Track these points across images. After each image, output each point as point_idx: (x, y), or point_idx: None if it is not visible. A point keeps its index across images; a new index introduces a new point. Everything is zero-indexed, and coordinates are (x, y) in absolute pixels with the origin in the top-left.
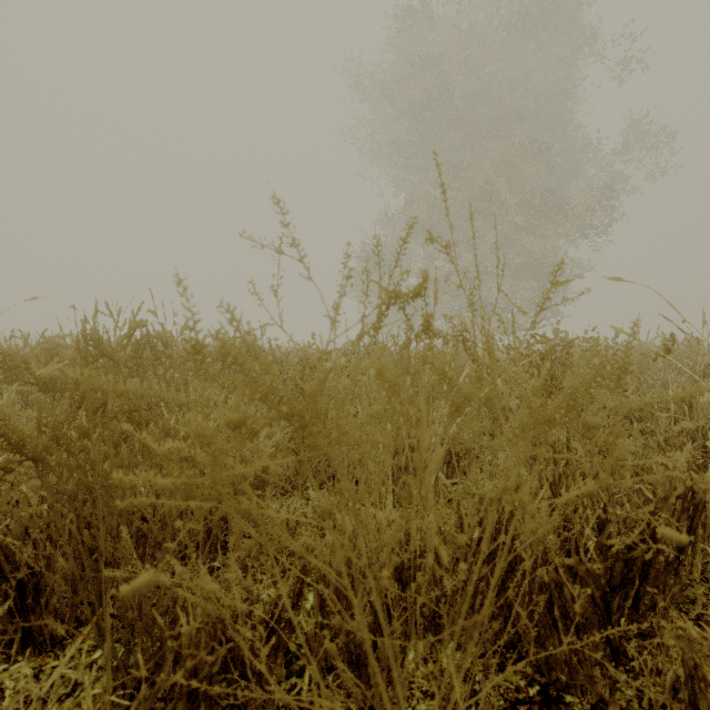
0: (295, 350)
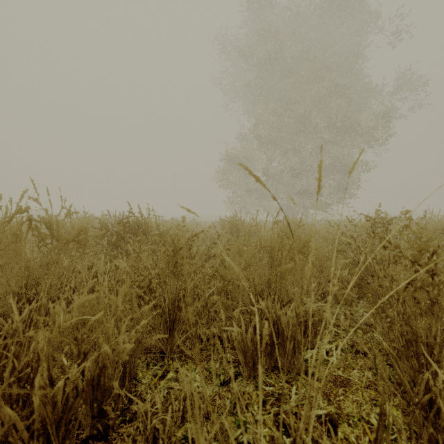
0: (179, 222)
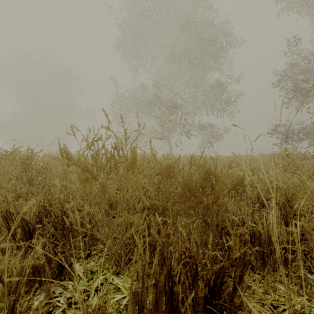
0: None
